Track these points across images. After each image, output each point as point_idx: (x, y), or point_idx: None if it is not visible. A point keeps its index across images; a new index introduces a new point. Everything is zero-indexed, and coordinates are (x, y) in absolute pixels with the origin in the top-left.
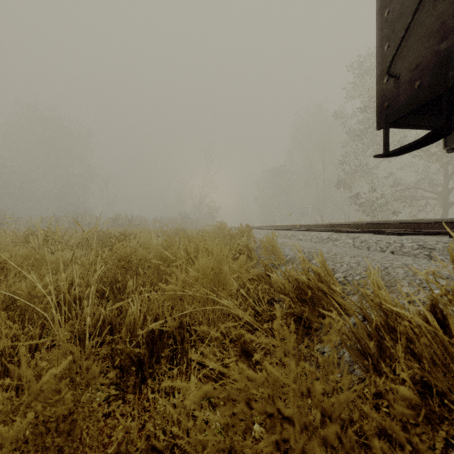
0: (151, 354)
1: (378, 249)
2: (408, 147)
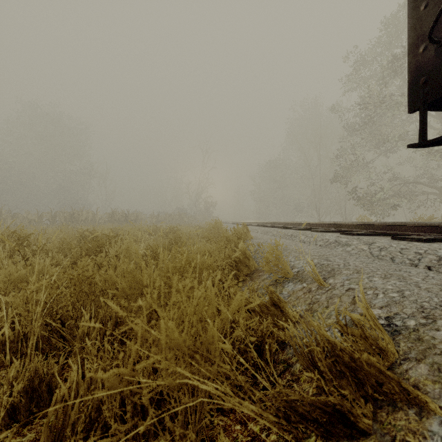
0: None
1: (407, 261)
2: None
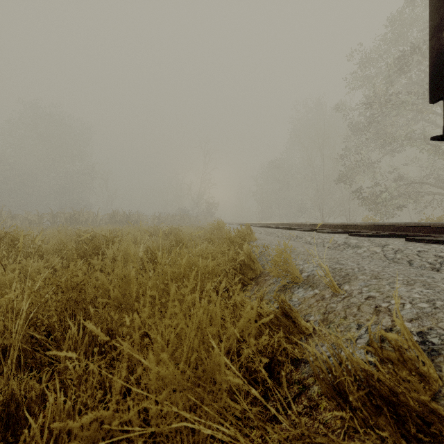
0: None
1: (427, 265)
2: None
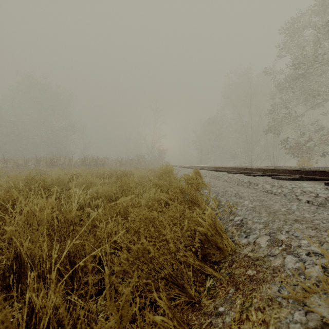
0: None
1: None
2: None
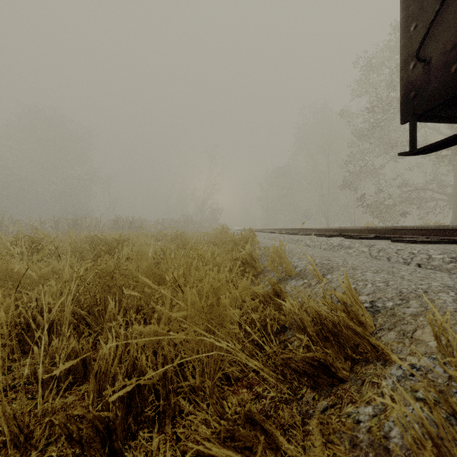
0: (127, 409)
1: (401, 260)
2: (444, 143)
